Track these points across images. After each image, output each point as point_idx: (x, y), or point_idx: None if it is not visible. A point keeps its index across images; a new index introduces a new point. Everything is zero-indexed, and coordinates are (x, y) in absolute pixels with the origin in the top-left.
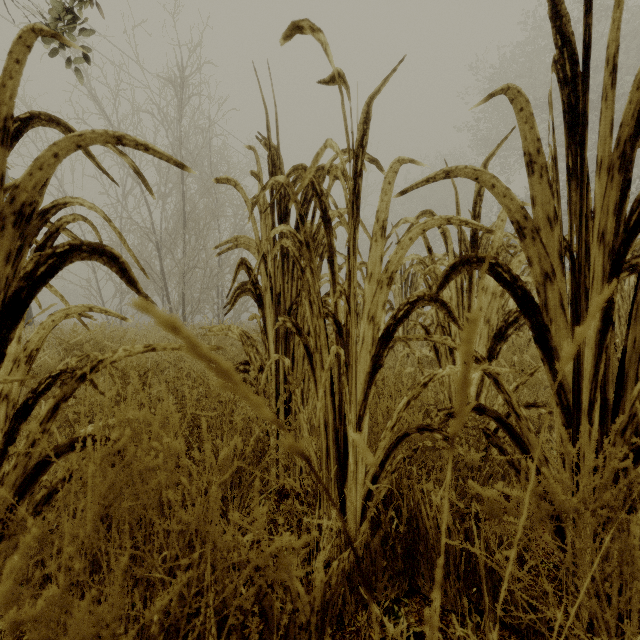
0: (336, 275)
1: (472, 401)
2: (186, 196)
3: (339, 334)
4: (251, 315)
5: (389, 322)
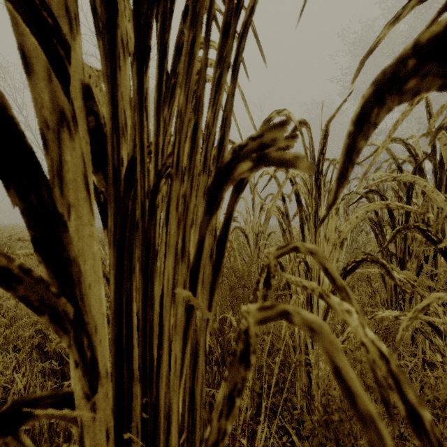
0: None
1: None
2: None
3: None
4: None
5: None
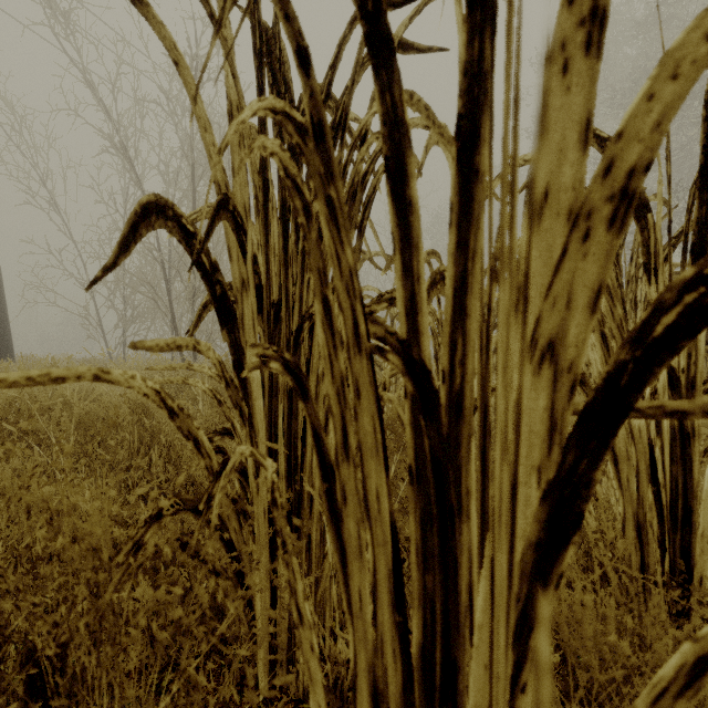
0: (412, 205)
1: (703, 538)
2: (197, 206)
3: (423, 401)
4: (159, 339)
5: (618, 361)
